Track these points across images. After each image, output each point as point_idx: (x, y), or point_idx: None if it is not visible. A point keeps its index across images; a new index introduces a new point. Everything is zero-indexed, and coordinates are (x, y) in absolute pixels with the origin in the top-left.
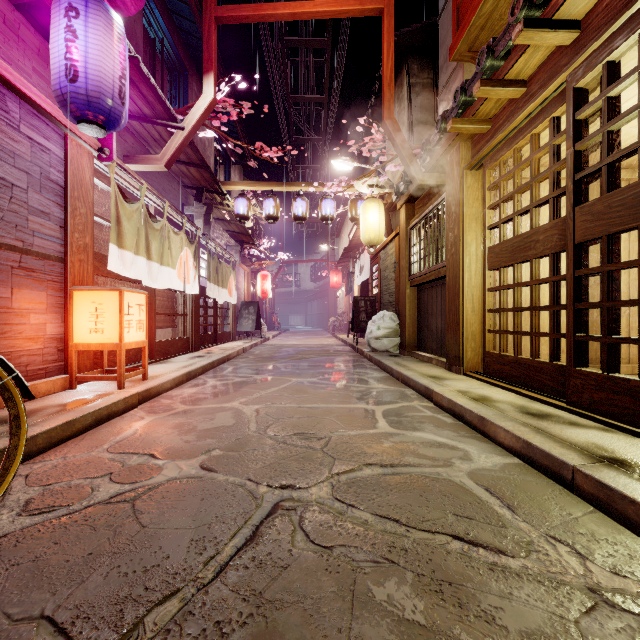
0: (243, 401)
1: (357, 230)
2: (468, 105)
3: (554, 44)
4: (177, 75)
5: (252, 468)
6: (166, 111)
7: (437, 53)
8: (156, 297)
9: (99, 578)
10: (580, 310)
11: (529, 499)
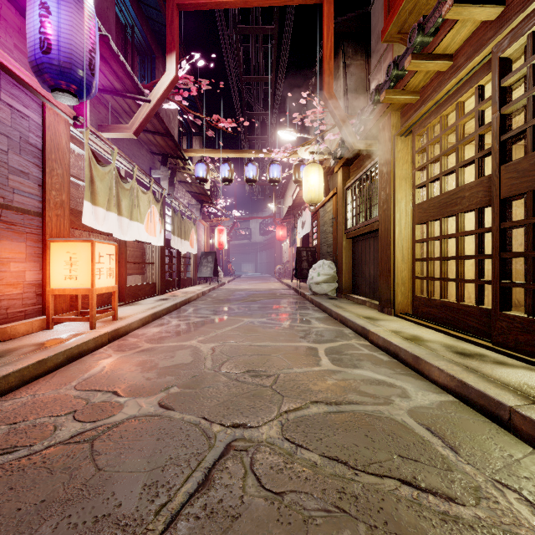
0: (201, 340)
1: (300, 191)
2: (399, 78)
3: (480, 19)
4: (145, 57)
5: (207, 406)
6: (134, 85)
7: (369, 38)
8: (127, 248)
9: (48, 530)
10: (505, 259)
11: (469, 439)
